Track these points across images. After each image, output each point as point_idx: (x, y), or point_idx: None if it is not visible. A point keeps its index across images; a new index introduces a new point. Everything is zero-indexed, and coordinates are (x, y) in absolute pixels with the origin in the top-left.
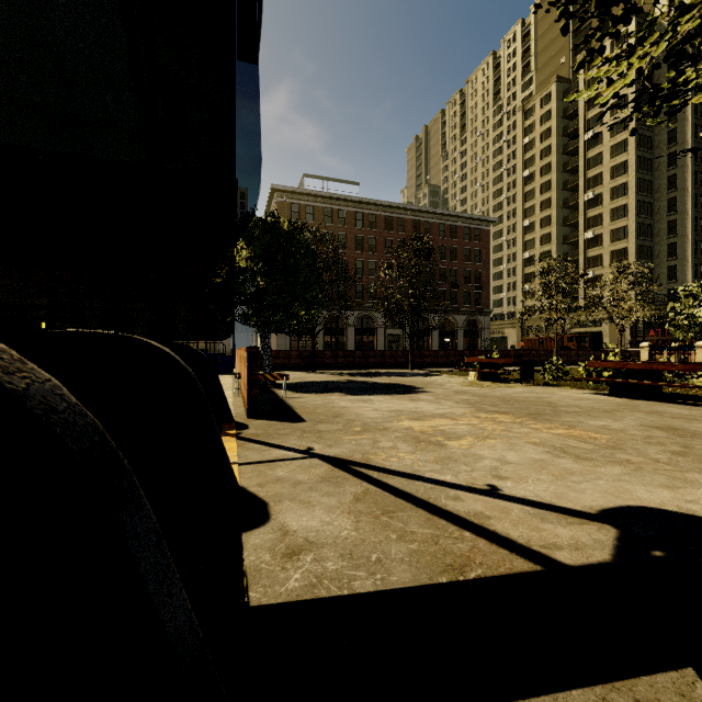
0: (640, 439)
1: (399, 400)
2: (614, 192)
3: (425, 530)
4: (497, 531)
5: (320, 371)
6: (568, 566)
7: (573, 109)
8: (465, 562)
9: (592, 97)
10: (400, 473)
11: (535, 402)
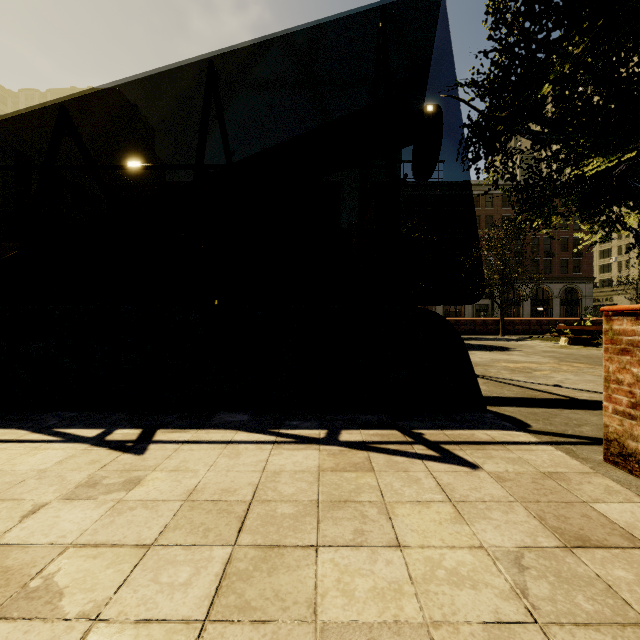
0: None
1: (496, 354)
2: None
3: (519, 390)
4: (553, 392)
5: None
6: (581, 399)
7: None
8: (536, 395)
9: None
10: (504, 379)
11: None
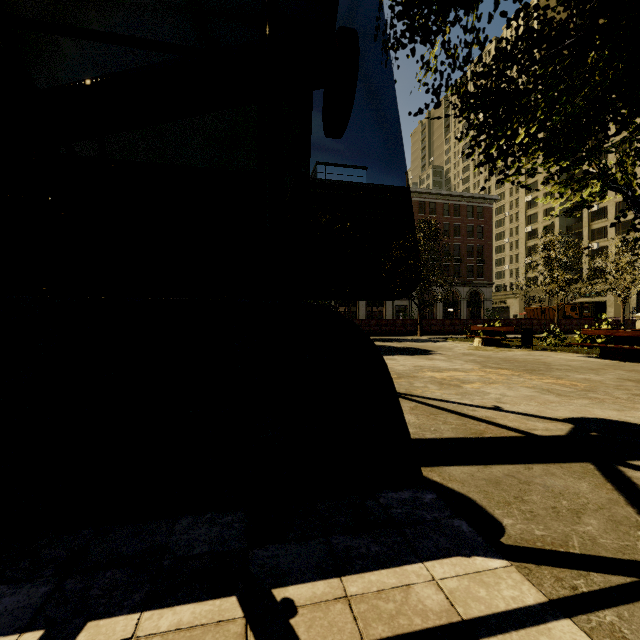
0: (611, 386)
1: (418, 359)
2: None
3: (457, 421)
4: (500, 423)
5: None
6: (540, 435)
7: None
8: (482, 432)
9: None
10: (435, 399)
11: (532, 362)
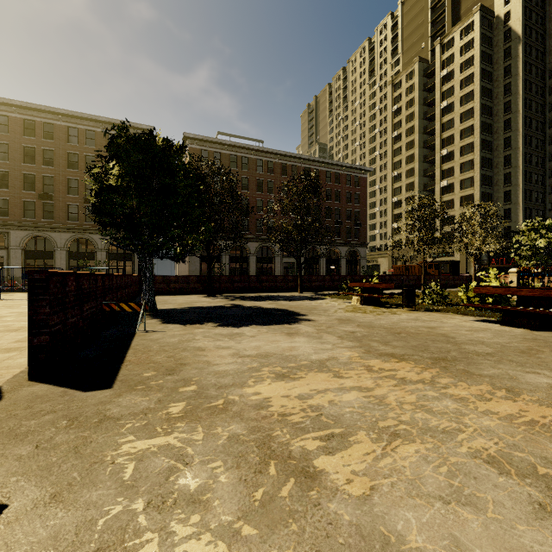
0: None
1: (274, 335)
2: (463, 150)
3: None
4: None
5: (217, 294)
6: None
7: (431, 83)
8: None
9: (446, 74)
10: None
11: (430, 335)
